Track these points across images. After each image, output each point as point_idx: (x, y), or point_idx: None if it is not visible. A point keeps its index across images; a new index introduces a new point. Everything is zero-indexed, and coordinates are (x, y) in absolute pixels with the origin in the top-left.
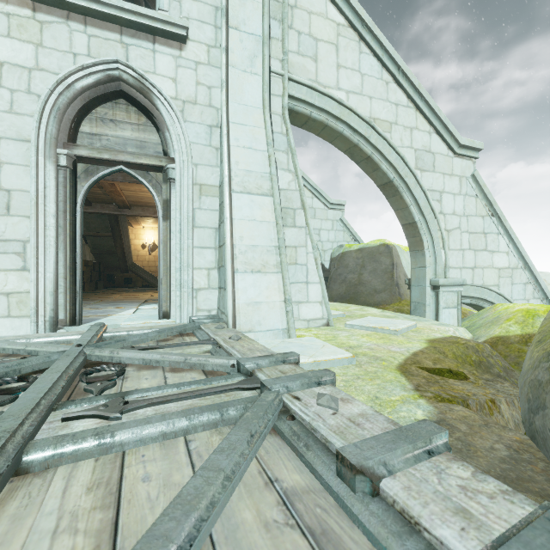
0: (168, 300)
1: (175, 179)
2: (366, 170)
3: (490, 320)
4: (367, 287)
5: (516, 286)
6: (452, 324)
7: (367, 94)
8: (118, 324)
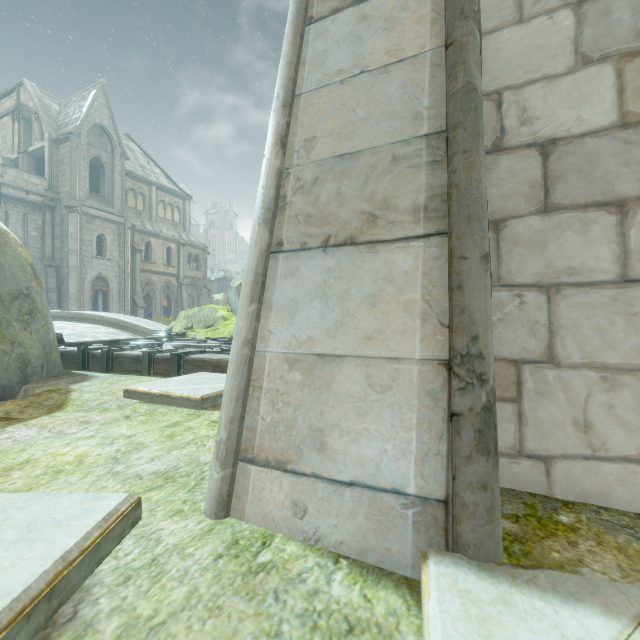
0: None
1: None
2: None
3: None
4: None
5: None
6: None
7: None
8: None
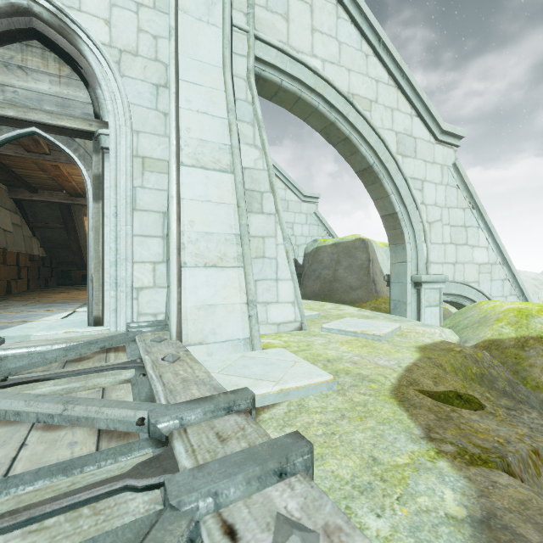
0: (100, 302)
1: (109, 148)
2: (343, 154)
3: (476, 320)
4: (342, 284)
5: (494, 282)
6: (434, 324)
7: (345, 65)
8: (28, 334)
